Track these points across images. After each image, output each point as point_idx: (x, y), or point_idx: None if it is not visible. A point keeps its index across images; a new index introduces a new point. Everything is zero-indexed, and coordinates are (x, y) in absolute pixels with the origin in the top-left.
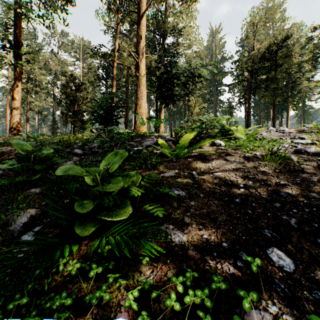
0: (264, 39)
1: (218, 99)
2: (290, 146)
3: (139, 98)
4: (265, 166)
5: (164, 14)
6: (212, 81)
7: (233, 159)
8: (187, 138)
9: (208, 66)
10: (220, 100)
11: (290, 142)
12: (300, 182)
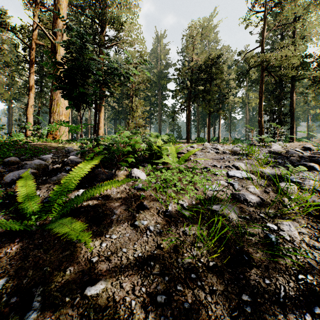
0: (202, 53)
1: (163, 103)
2: (226, 183)
3: (56, 92)
4: (193, 247)
5: (104, 1)
6: (157, 84)
7: (146, 221)
8: (78, 174)
9: (153, 69)
10: (165, 104)
11: (225, 174)
12: (251, 311)
